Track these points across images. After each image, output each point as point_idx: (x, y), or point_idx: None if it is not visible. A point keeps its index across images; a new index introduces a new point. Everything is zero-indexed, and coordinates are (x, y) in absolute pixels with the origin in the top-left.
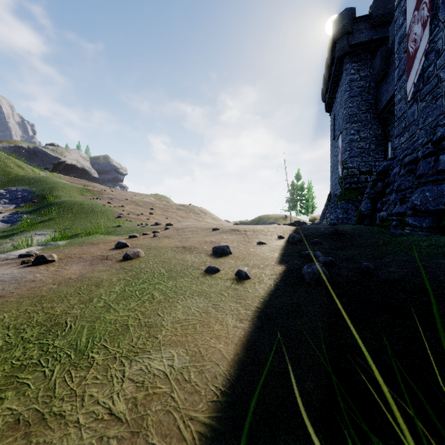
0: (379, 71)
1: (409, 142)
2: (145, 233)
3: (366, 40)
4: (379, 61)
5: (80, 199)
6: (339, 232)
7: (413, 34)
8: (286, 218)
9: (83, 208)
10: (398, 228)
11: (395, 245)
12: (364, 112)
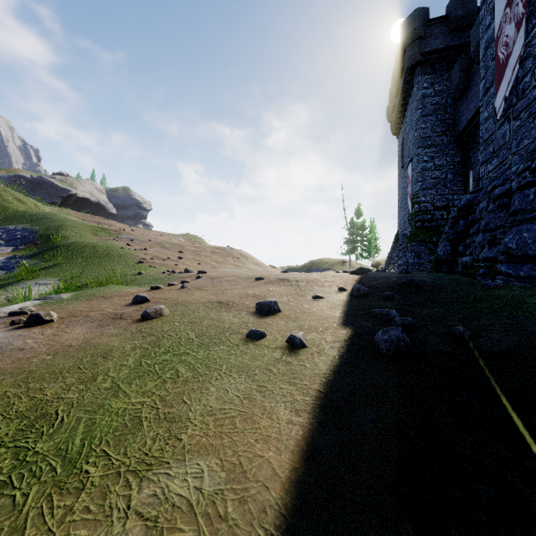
0: (458, 84)
1: (498, 171)
2: (171, 283)
3: (442, 47)
4: (458, 72)
5: (93, 241)
6: (416, 283)
7: (504, 36)
8: (344, 263)
9: (97, 252)
10: (487, 277)
11: (492, 301)
12: (440, 135)
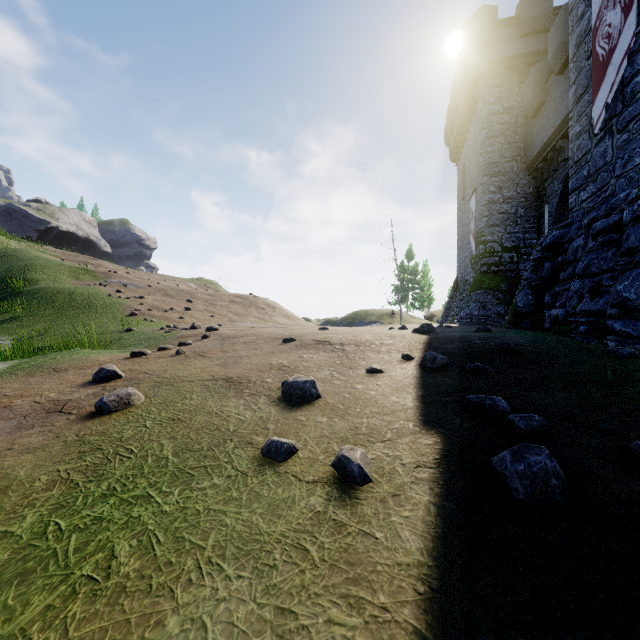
0: (532, 99)
1: (596, 199)
2: (163, 346)
3: (512, 54)
4: (532, 84)
5: (70, 286)
6: (512, 348)
7: (605, 26)
8: (393, 315)
9: (74, 301)
10: (591, 337)
11: None
12: (509, 161)
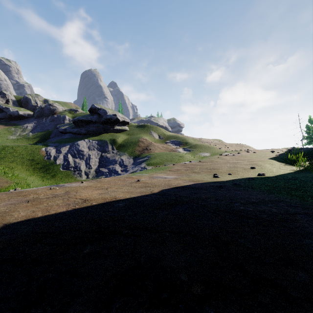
0: None
1: None
2: (247, 151)
3: None
4: None
5: (200, 143)
6: (302, 148)
7: None
8: None
9: (205, 146)
10: None
11: None
12: None
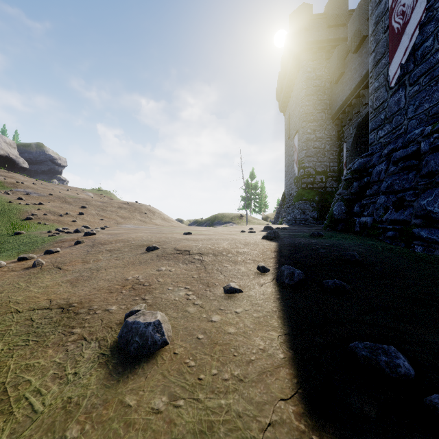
0: (335, 70)
1: (391, 136)
2: (23, 256)
3: (322, 39)
4: (336, 60)
5: None
6: (357, 259)
7: (400, 6)
8: (241, 217)
9: None
10: (398, 240)
11: None
12: (320, 112)
